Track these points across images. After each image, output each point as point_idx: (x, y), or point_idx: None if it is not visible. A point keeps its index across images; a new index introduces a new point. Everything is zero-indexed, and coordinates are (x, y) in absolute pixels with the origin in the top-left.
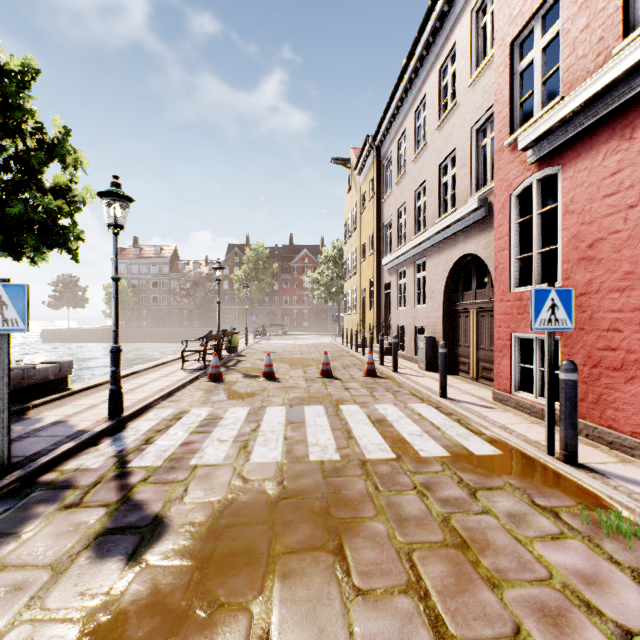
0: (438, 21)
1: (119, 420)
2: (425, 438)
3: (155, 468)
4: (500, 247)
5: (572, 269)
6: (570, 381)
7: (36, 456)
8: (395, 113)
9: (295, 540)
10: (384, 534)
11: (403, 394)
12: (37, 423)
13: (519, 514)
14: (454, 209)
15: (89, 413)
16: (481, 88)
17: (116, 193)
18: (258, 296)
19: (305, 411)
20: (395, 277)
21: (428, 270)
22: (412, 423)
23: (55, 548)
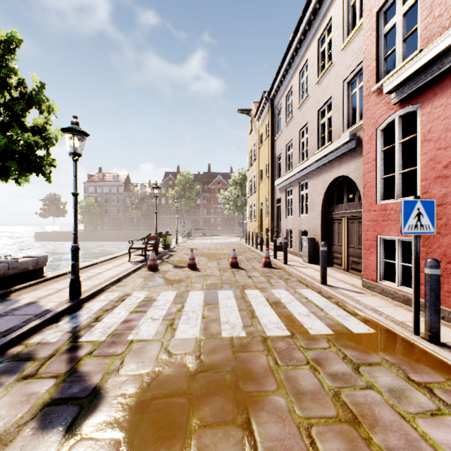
0: (317, 3)
1: (77, 301)
2: (312, 318)
3: (100, 342)
4: (368, 169)
5: (429, 185)
6: (434, 275)
7: (8, 332)
8: (284, 74)
9: (209, 413)
10: (285, 408)
11: (292, 281)
12: (15, 304)
13: (398, 389)
14: (330, 142)
15: (56, 296)
16: (351, 50)
17: (75, 129)
18: (186, 208)
19: (218, 295)
20: (284, 194)
21: (310, 188)
22: (301, 305)
23: (6, 418)
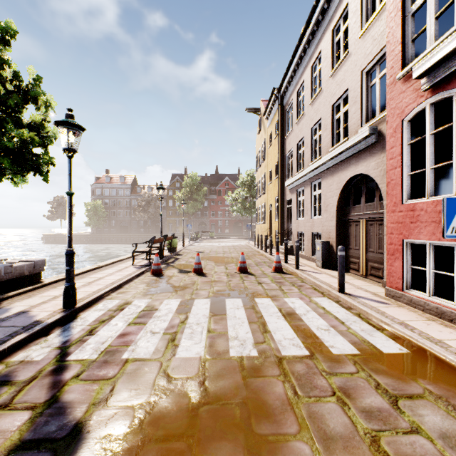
0: None
1: (71, 311)
2: (333, 333)
3: (90, 362)
4: (392, 166)
5: None
6: None
7: None
8: (295, 69)
9: None
10: None
11: (306, 288)
12: (5, 313)
13: (453, 435)
14: (346, 138)
15: (50, 304)
16: (371, 37)
17: (69, 122)
18: (193, 211)
19: (226, 303)
20: (295, 195)
21: (323, 188)
22: (318, 317)
23: None
